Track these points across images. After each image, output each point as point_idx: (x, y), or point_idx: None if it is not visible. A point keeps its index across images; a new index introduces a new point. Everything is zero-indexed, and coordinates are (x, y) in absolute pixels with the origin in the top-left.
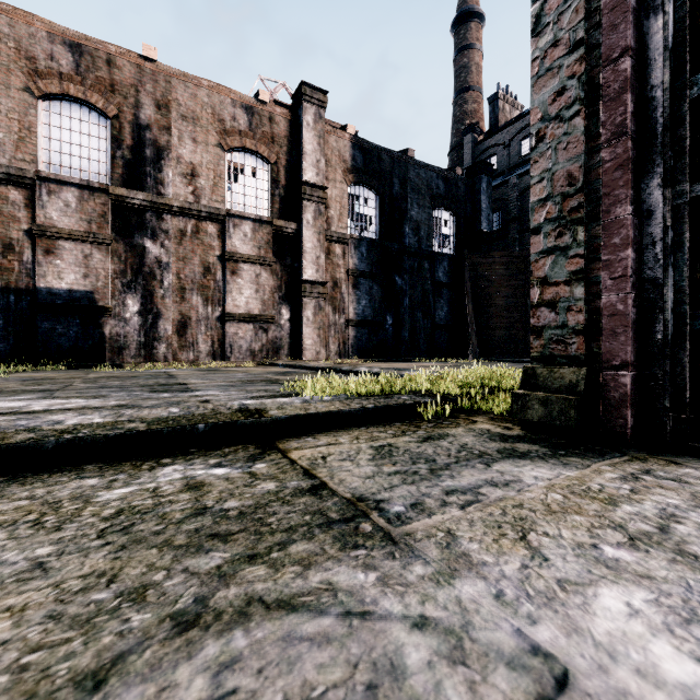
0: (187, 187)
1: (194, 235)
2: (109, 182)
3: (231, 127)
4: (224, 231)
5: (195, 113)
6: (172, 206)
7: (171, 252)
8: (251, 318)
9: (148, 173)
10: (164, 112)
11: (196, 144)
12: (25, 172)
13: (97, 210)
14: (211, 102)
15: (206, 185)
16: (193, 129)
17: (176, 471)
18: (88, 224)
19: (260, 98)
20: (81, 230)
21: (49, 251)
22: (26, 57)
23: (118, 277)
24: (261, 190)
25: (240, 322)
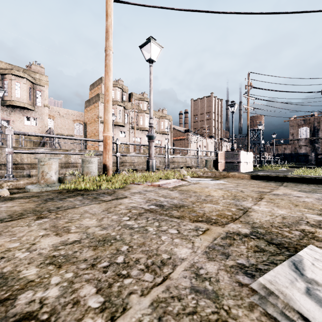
0: None
1: None
2: (309, 137)
3: None
4: None
5: None
6: (320, 138)
7: (320, 145)
8: None
9: (315, 134)
10: (318, 123)
11: None
12: (297, 139)
13: (307, 141)
14: None
15: None
16: None
17: None
18: (305, 144)
19: None
20: (304, 144)
21: (300, 148)
22: (297, 124)
23: (310, 150)
24: None
25: None
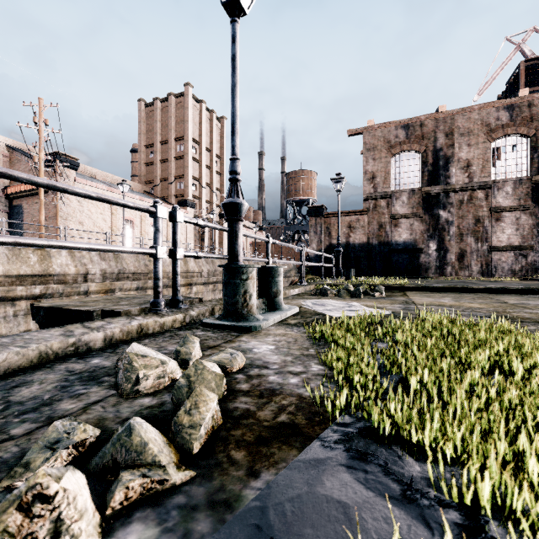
0: (464, 174)
1: (468, 202)
2: (421, 185)
3: (495, 126)
4: (490, 194)
5: (469, 128)
6: (455, 188)
7: (453, 214)
8: (511, 249)
9: (440, 174)
10: (450, 137)
11: (469, 147)
12: (387, 192)
13: (416, 201)
14: (480, 116)
15: (476, 169)
16: (467, 139)
17: (536, 296)
18: (411, 209)
19: (520, 96)
20: (408, 212)
21: (396, 225)
22: (387, 142)
23: (425, 232)
24: (520, 158)
25: (502, 251)
